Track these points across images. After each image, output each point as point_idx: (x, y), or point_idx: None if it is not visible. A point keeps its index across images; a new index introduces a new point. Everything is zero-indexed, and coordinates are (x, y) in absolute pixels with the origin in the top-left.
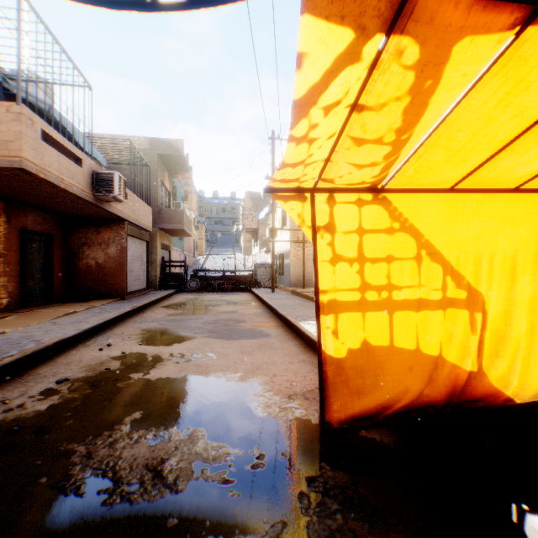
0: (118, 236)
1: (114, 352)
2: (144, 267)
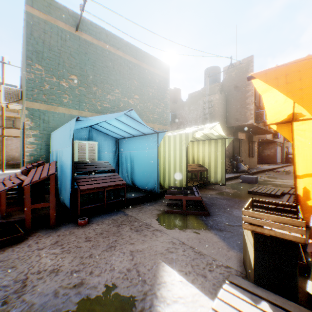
0: (273, 146)
1: (287, 170)
2: (279, 155)
